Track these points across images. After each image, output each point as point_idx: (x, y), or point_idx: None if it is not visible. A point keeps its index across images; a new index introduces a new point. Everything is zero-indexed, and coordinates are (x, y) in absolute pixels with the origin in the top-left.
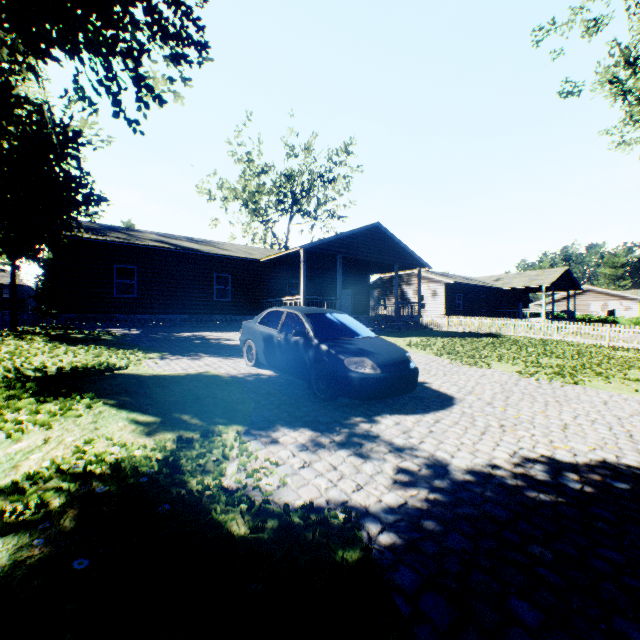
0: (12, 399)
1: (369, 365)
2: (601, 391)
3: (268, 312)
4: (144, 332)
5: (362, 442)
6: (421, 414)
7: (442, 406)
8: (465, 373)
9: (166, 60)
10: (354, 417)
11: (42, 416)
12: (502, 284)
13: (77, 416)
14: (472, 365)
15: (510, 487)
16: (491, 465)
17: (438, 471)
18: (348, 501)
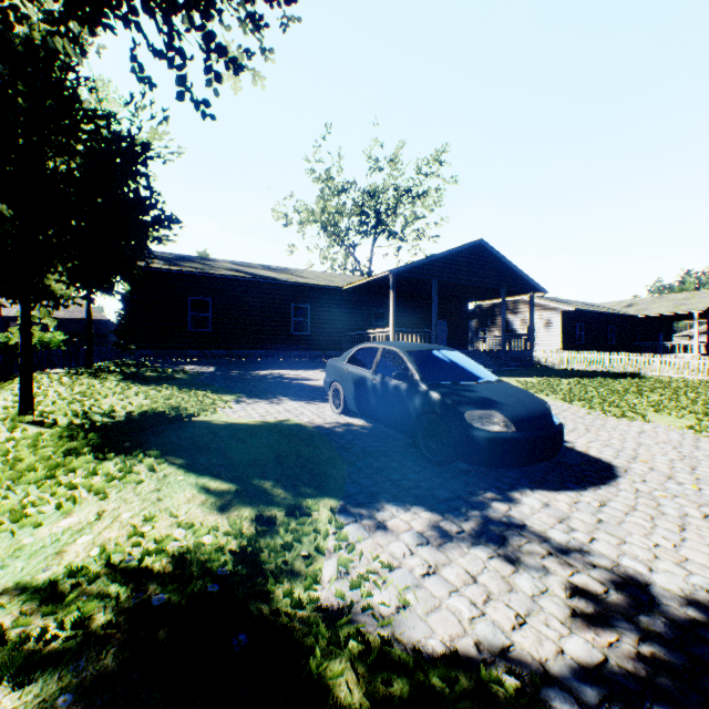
0: (71, 454)
1: (499, 421)
2: None
3: (358, 349)
4: (218, 370)
5: (503, 534)
6: (575, 491)
7: (601, 479)
8: (615, 428)
9: (242, 27)
10: (482, 492)
11: (99, 479)
12: (636, 311)
13: (137, 482)
14: (620, 417)
15: None
16: None
17: (638, 597)
18: (510, 648)
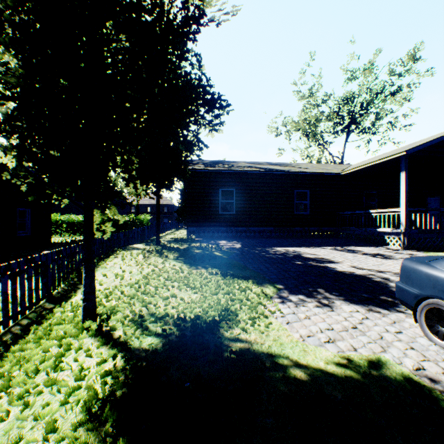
0: None
1: None
2: None
3: None
4: (243, 246)
5: None
6: None
7: None
8: None
9: None
10: None
11: None
12: None
13: None
14: None
15: None
16: None
17: None
18: None
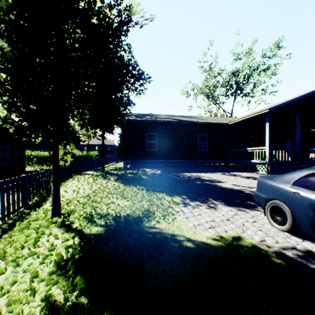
0: None
1: None
2: None
3: (311, 173)
4: (162, 172)
5: None
6: None
7: None
8: None
9: None
10: None
11: None
12: None
13: None
14: None
15: None
16: None
17: None
18: None
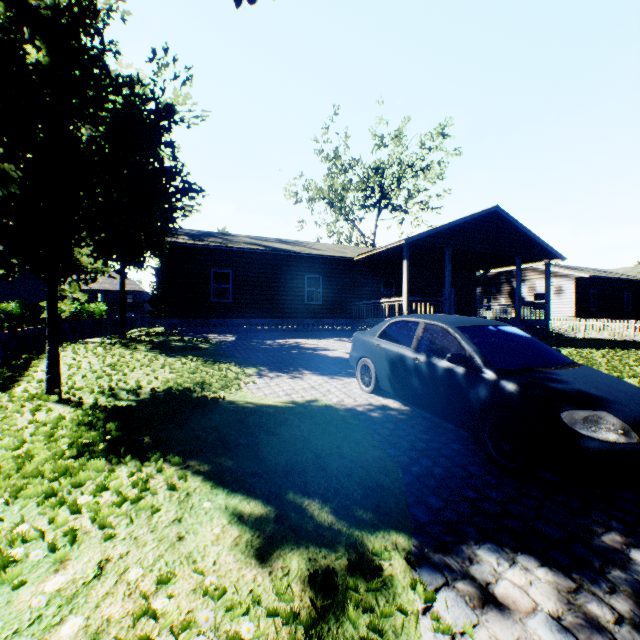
0: (83, 452)
1: (613, 426)
2: None
3: (391, 322)
4: (239, 339)
5: None
6: None
7: None
8: None
9: None
10: (602, 528)
11: (109, 497)
12: None
13: (152, 511)
14: None
15: None
16: None
17: None
18: None
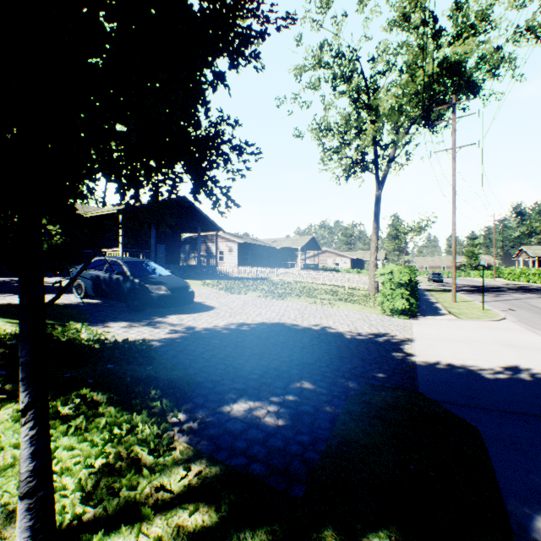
0: None
1: (164, 289)
2: (291, 302)
3: (95, 260)
4: None
5: (157, 324)
6: (193, 314)
7: (206, 310)
8: (230, 297)
9: None
10: (155, 316)
11: None
12: (277, 245)
13: None
14: (237, 294)
15: (218, 330)
16: (215, 326)
17: (190, 329)
18: (146, 338)
